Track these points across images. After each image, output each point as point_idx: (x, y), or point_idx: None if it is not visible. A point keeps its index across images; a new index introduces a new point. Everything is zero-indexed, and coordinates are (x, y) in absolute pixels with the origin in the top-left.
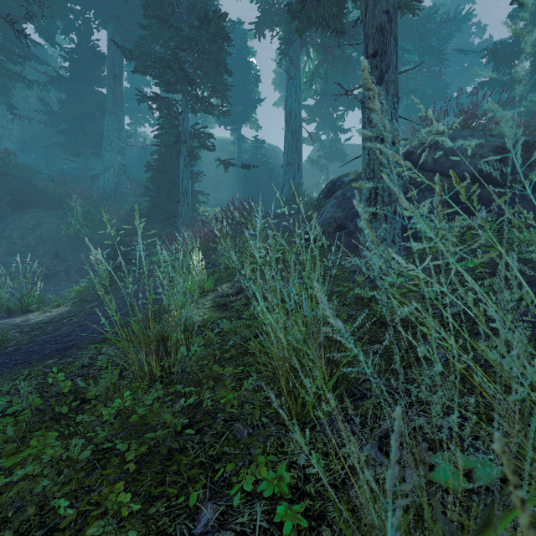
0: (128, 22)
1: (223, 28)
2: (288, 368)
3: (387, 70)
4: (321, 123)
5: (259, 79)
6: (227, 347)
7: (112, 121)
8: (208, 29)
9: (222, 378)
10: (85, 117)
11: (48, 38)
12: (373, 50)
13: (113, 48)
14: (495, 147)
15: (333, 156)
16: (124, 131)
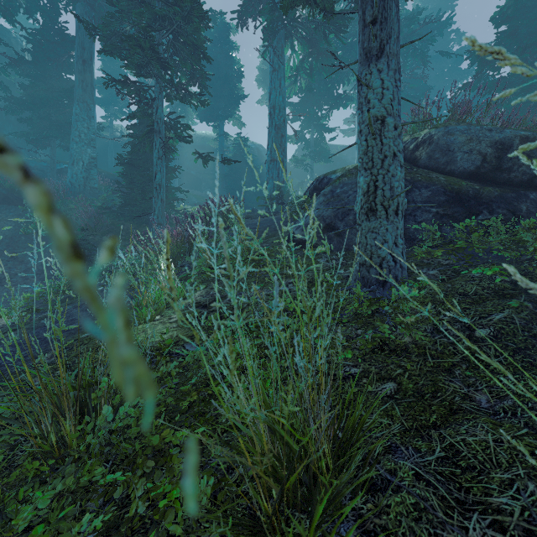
0: (99, 3)
1: (200, 6)
2: (268, 467)
3: (388, 41)
4: (305, 122)
5: (242, 75)
6: (187, 388)
7: (81, 110)
8: (182, 5)
9: (169, 453)
10: (51, 105)
11: (6, 15)
12: (372, 17)
13: (82, 30)
14: (493, 143)
15: (318, 155)
16: (95, 121)
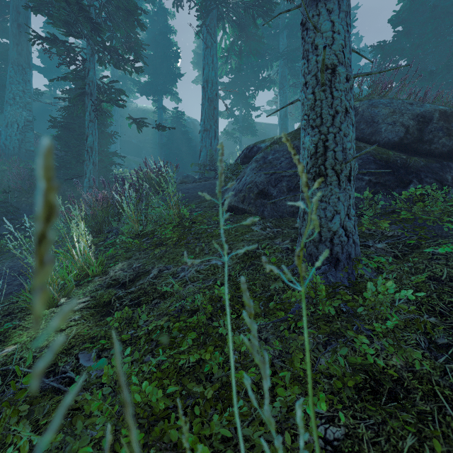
0: None
1: None
2: None
3: None
4: (235, 100)
5: (179, 56)
6: None
7: (16, 73)
8: None
9: None
10: None
11: None
12: None
13: None
14: (415, 115)
15: (246, 130)
16: (31, 85)
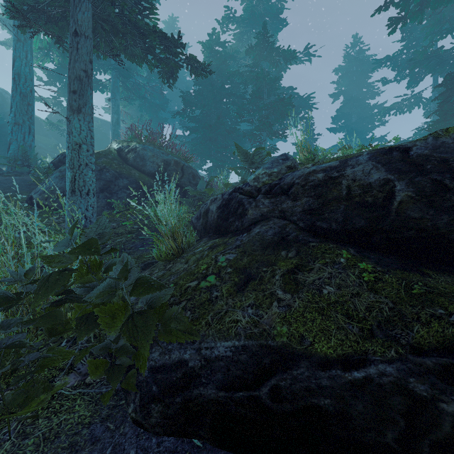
0: None
1: None
2: None
3: (85, 105)
4: (62, 90)
5: None
6: None
7: None
8: None
9: None
10: None
11: None
12: (76, 89)
13: None
14: (163, 160)
15: None
16: None
